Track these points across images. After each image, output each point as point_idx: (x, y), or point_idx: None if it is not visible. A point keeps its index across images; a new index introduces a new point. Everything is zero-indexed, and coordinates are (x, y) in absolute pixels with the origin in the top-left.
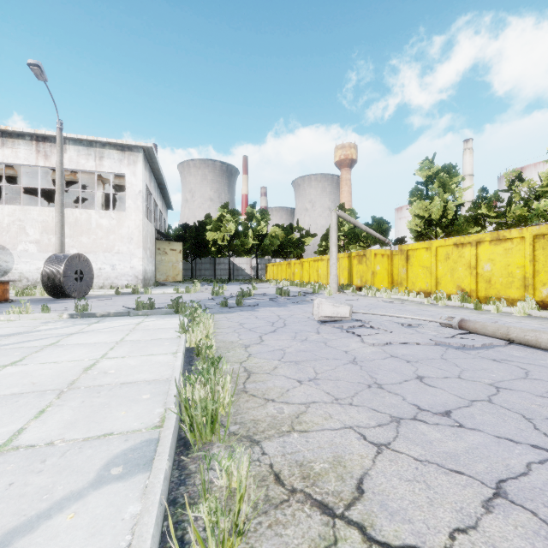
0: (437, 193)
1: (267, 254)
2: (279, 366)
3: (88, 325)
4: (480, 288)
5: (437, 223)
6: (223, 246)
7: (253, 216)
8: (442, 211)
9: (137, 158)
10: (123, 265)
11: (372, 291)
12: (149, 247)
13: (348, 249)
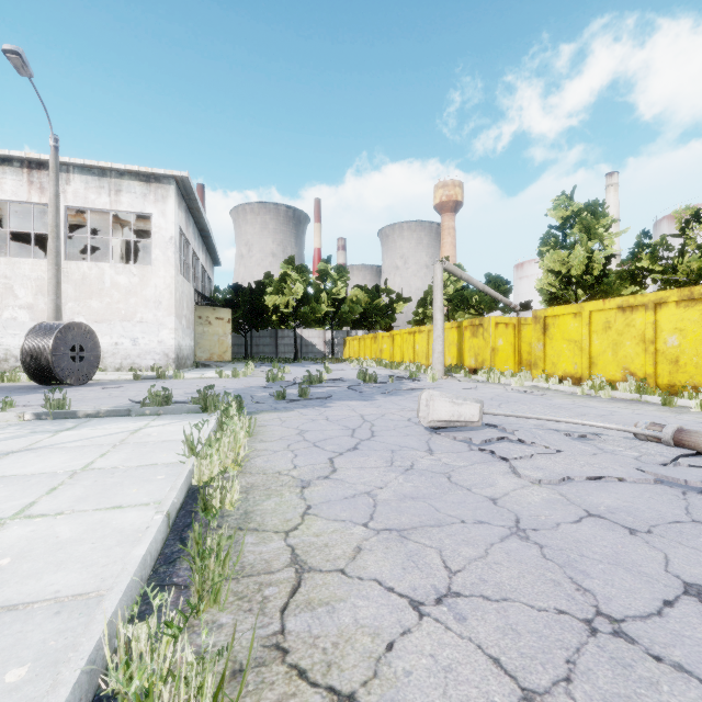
0: (577, 241)
1: (346, 325)
2: (366, 543)
3: (52, 434)
4: (661, 371)
5: (578, 282)
6: (287, 313)
7: (328, 274)
8: (585, 264)
9: (167, 193)
10: (148, 338)
11: (495, 375)
12: (185, 314)
13: (454, 318)
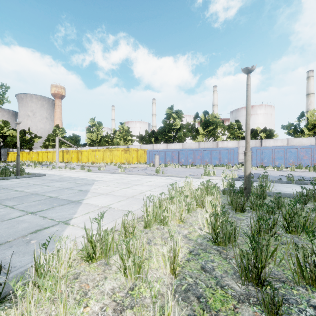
0: (95, 131)
1: (8, 146)
2: None
3: None
4: (96, 161)
5: (95, 141)
6: None
7: None
8: (97, 137)
9: None
10: None
11: (71, 163)
12: None
13: (61, 146)
